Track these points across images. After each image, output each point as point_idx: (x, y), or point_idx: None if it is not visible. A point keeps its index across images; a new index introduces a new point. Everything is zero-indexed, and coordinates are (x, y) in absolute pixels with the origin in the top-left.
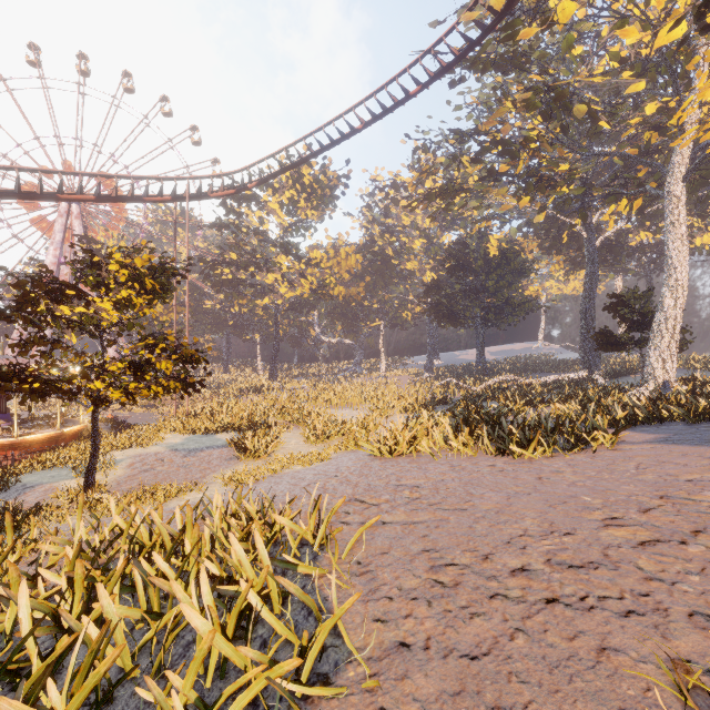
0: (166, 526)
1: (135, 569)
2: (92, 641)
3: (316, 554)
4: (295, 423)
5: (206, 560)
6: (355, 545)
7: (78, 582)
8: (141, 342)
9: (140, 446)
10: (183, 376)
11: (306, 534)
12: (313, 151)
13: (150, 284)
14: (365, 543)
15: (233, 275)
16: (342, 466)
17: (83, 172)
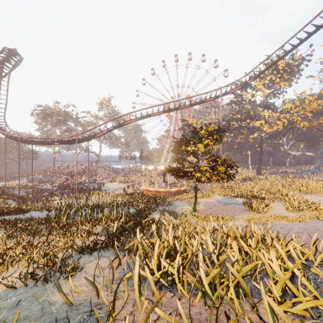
0: (239, 231)
1: (234, 243)
2: (231, 260)
3: (317, 267)
4: (277, 198)
5: (262, 249)
6: None
7: (218, 240)
8: (209, 158)
9: (205, 198)
10: (227, 173)
11: (309, 255)
12: (287, 51)
13: (215, 136)
14: None
15: (238, 125)
16: (318, 228)
17: (186, 97)
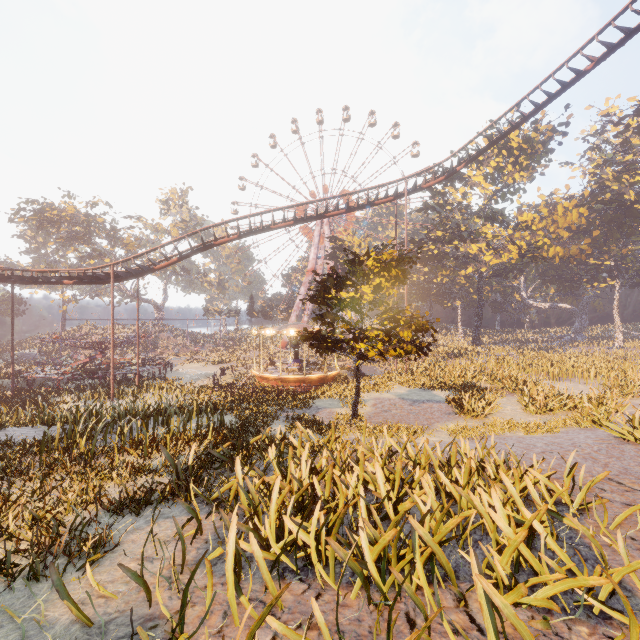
0: (437, 454)
1: (428, 477)
2: (421, 511)
3: (575, 515)
4: (508, 389)
5: (478, 487)
6: (622, 521)
7: (397, 474)
8: (382, 314)
9: (376, 392)
10: (417, 342)
11: (562, 494)
12: (526, 114)
13: (394, 272)
14: (636, 523)
15: (438, 250)
16: (579, 442)
17: (339, 195)
